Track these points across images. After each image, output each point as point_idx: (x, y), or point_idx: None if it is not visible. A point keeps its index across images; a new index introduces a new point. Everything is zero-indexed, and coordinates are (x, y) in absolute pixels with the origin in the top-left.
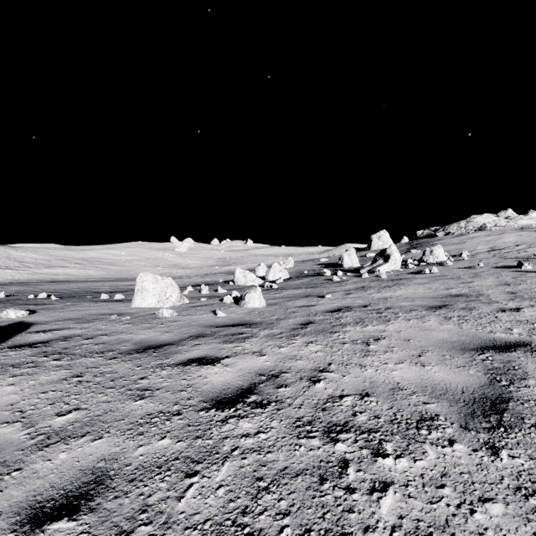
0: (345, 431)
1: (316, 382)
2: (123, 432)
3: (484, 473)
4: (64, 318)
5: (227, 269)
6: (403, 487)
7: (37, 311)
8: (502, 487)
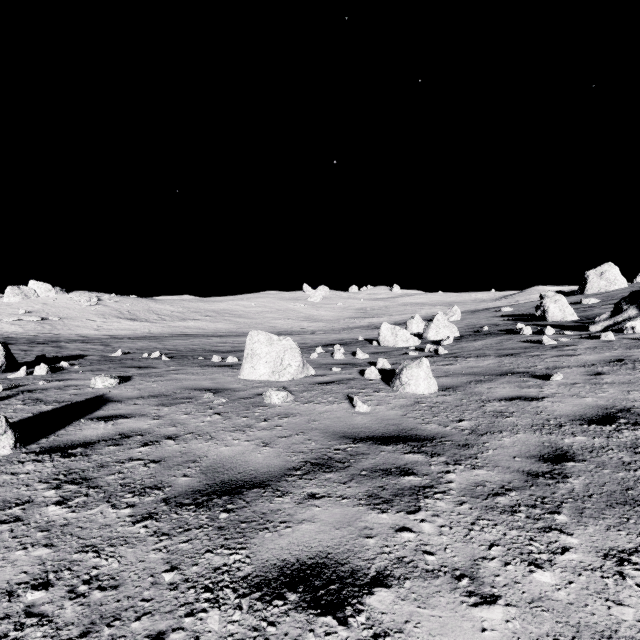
0: None
1: None
2: None
3: None
4: (150, 393)
5: (368, 322)
6: None
7: (132, 378)
8: None
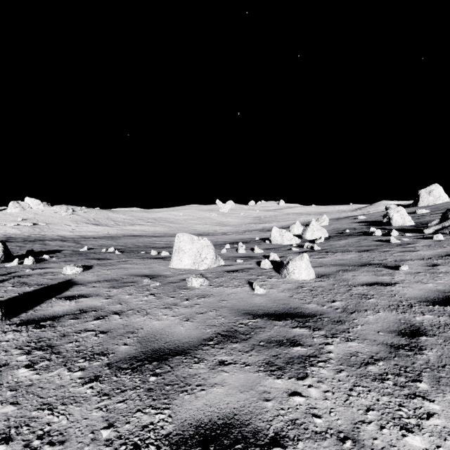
0: None
1: None
2: None
3: None
4: (105, 278)
5: (262, 226)
6: None
7: (93, 266)
8: None
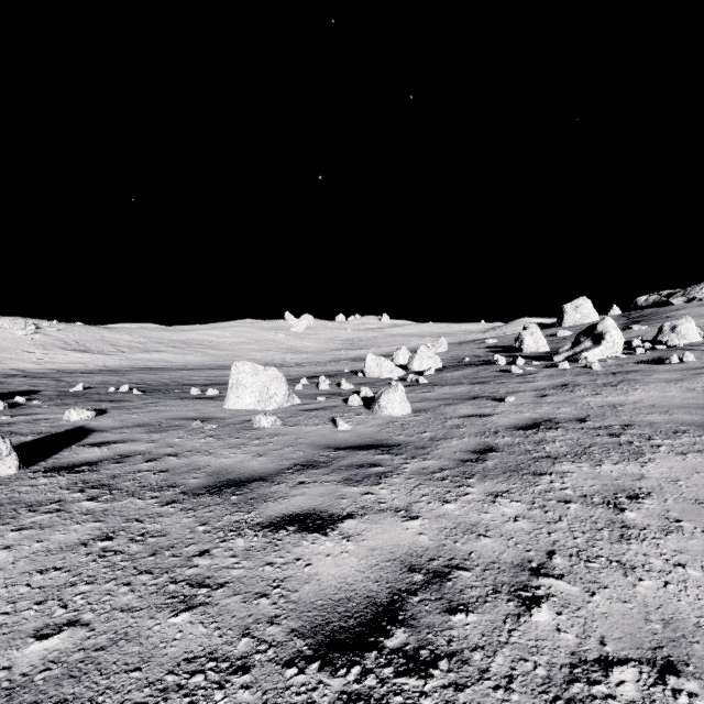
0: None
1: (532, 604)
2: None
3: None
4: (134, 423)
5: (355, 354)
6: None
7: (108, 410)
8: None
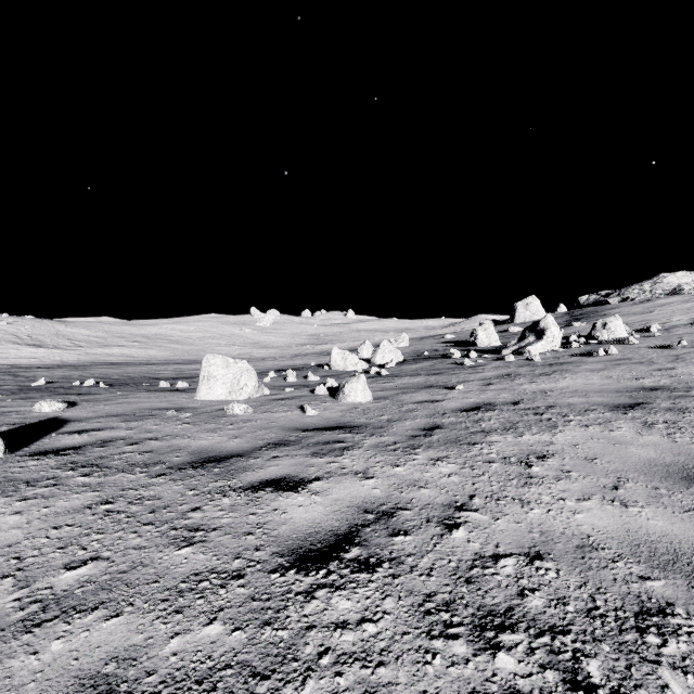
0: (510, 628)
1: (453, 528)
2: (153, 606)
3: None
4: (108, 414)
5: (321, 348)
6: None
7: (78, 403)
8: None
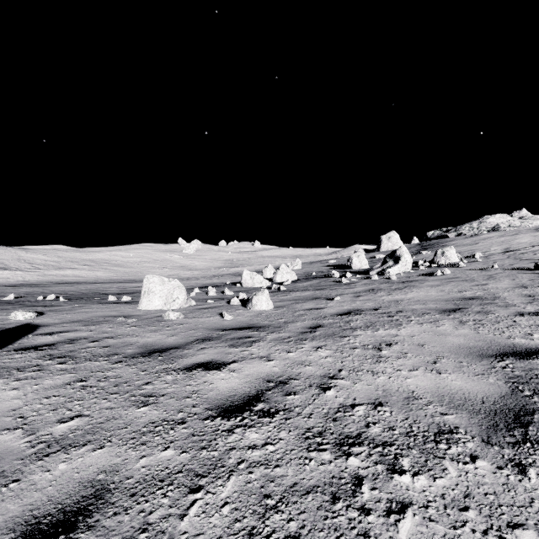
0: (358, 444)
1: (327, 389)
2: (125, 441)
3: (511, 494)
4: (71, 320)
5: (234, 270)
6: (422, 508)
7: (45, 312)
8: (533, 510)
